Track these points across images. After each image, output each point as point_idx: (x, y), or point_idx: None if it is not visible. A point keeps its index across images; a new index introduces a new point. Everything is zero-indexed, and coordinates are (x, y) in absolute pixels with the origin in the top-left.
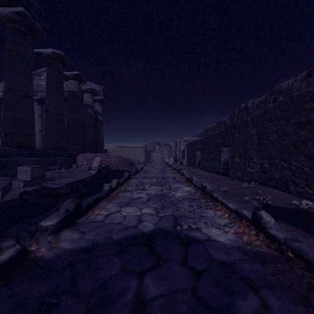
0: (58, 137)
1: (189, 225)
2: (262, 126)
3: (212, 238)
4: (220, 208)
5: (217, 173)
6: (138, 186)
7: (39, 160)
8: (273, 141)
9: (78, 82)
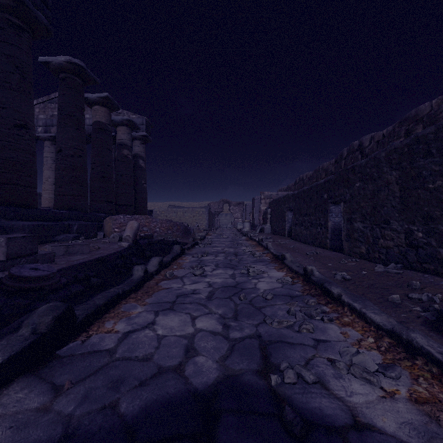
0: (76, 190)
1: (298, 372)
2: (410, 166)
3: (360, 417)
4: (349, 319)
5: (320, 247)
6: (194, 268)
7: (42, 226)
8: (433, 190)
9: (108, 109)
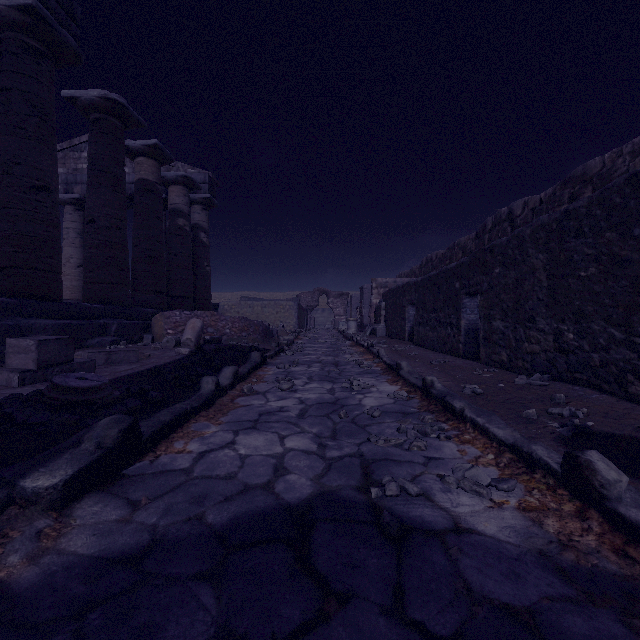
0: (113, 276)
1: (402, 485)
2: (560, 248)
3: (463, 524)
4: (470, 437)
5: (451, 354)
6: (281, 381)
7: (70, 326)
8: (586, 280)
9: (157, 162)
